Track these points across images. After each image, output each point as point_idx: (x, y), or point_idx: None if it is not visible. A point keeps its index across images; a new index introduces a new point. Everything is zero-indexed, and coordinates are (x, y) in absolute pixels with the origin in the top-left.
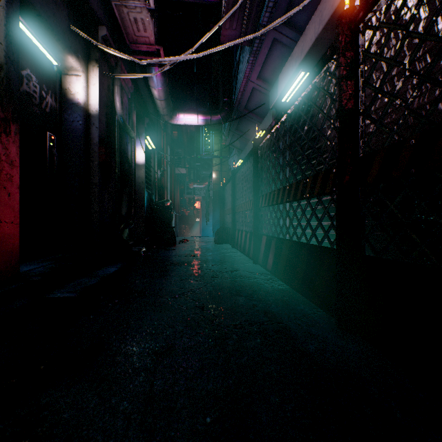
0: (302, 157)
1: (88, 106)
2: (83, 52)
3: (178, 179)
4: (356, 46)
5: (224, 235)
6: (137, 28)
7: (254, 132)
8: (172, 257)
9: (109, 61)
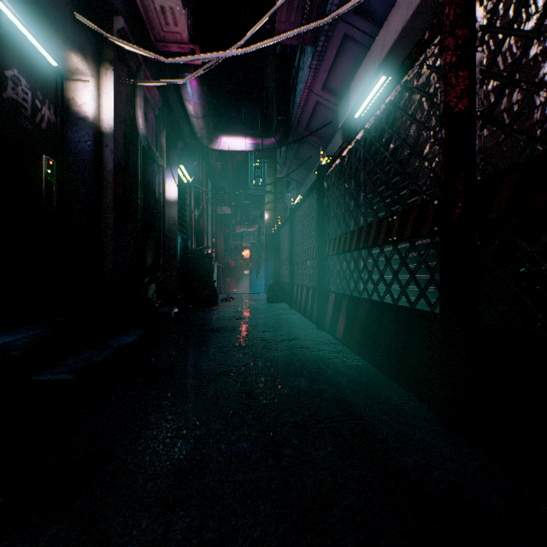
0: (387, 187)
1: (99, 121)
2: (93, 50)
3: (221, 221)
4: (472, 20)
5: (279, 292)
6: (165, 21)
7: (317, 160)
8: (211, 321)
9: (128, 64)
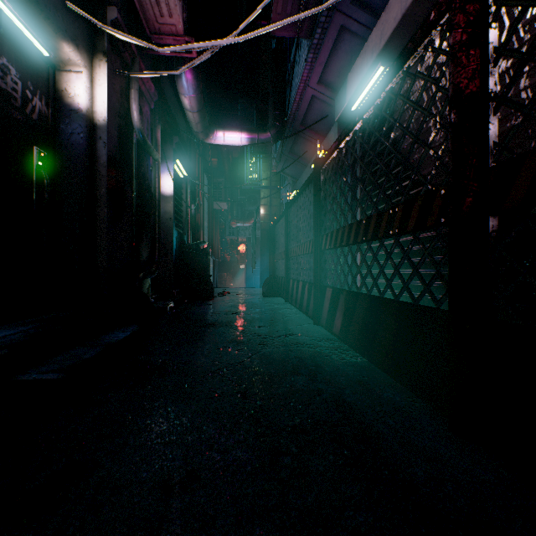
0: (387, 178)
1: (92, 113)
2: (86, 41)
3: (218, 216)
4: None
5: (275, 286)
6: (160, 12)
7: (313, 155)
8: (207, 316)
9: (122, 56)
